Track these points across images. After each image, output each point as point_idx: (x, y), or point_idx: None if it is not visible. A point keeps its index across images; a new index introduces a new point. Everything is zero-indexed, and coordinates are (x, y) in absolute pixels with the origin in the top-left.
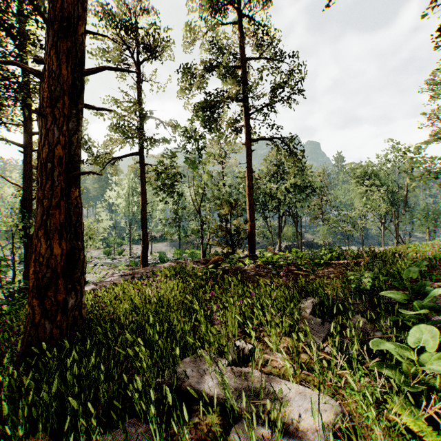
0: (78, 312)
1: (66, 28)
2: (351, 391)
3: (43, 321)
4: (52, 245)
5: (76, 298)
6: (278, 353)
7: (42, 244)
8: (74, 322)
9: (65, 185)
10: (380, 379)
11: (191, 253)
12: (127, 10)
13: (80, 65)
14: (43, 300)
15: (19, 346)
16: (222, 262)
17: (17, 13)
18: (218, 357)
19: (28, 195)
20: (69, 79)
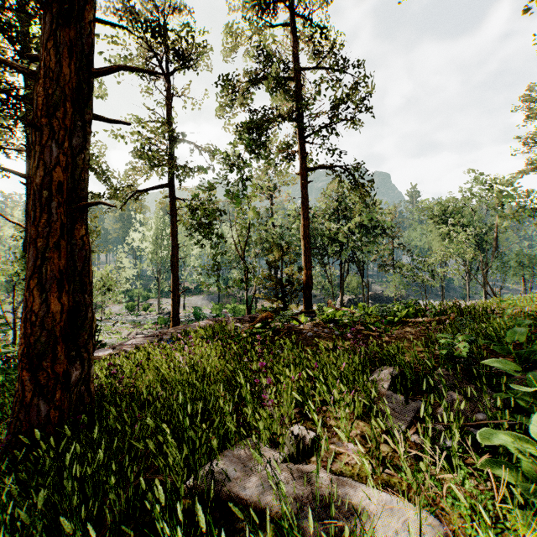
0: (85, 387)
1: (68, 12)
2: (454, 500)
3: (37, 400)
4: (48, 300)
5: (82, 368)
6: (350, 443)
7: (35, 299)
8: (79, 400)
9: (67, 219)
10: (491, 481)
11: (233, 308)
12: (153, 8)
13: (87, 63)
14: (36, 372)
15: (5, 434)
16: (271, 320)
17: (16, 9)
18: (270, 448)
19: None
20: (72, 80)
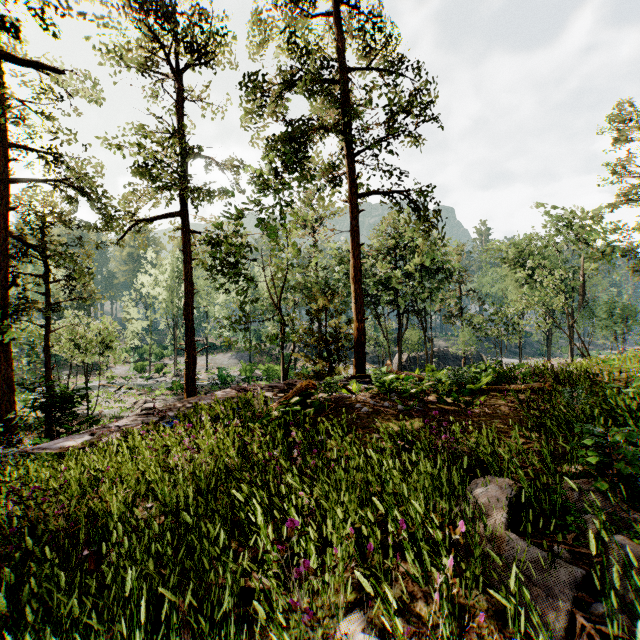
0: None
1: None
2: None
3: None
4: None
5: None
6: None
7: None
8: None
9: None
10: None
11: (266, 369)
12: None
13: None
14: None
15: None
16: (313, 390)
17: None
18: None
19: (2, 279)
20: None
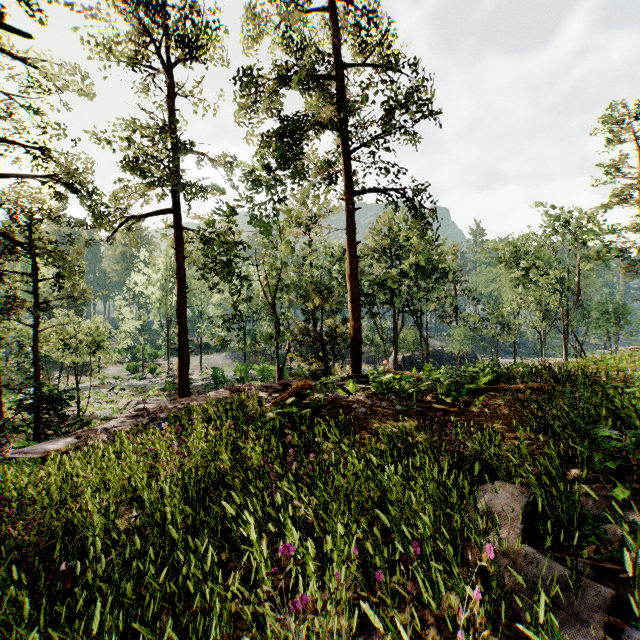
0: None
1: None
2: None
3: None
4: None
5: None
6: None
7: None
8: None
9: None
10: None
11: (261, 369)
12: None
13: None
14: None
15: None
16: (309, 391)
17: None
18: None
19: None
20: None
